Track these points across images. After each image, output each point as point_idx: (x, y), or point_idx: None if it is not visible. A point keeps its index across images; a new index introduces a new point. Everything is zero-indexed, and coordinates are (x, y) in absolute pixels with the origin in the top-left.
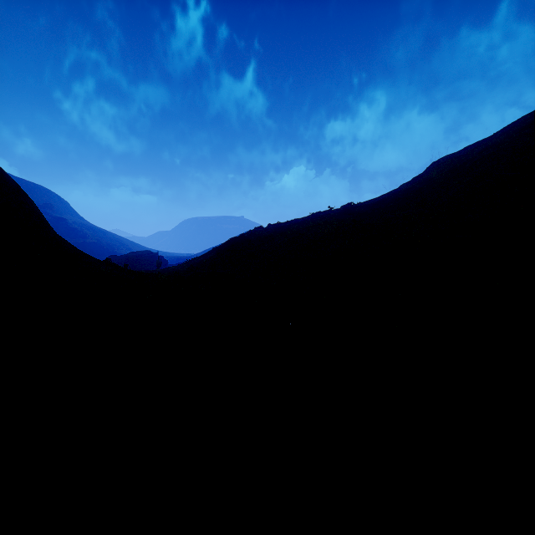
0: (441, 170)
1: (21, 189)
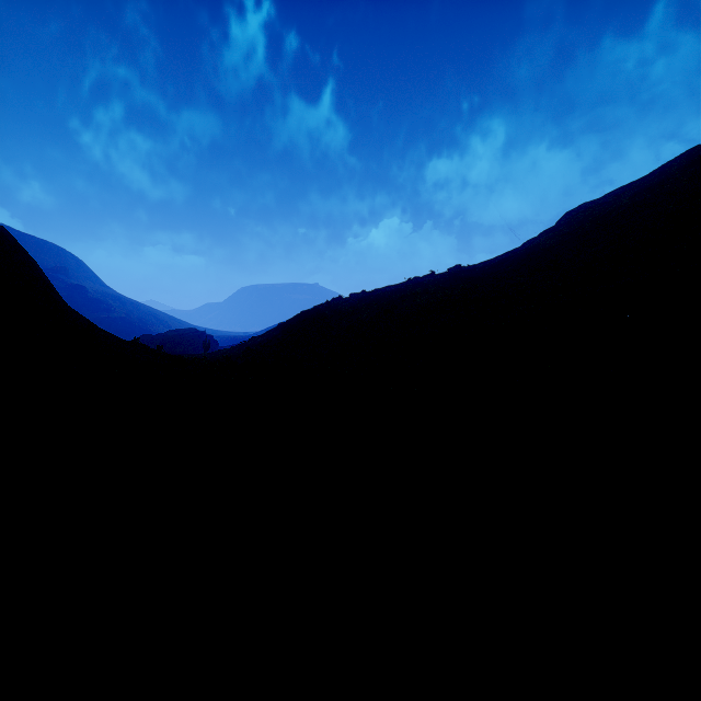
0: (579, 221)
1: (19, 245)
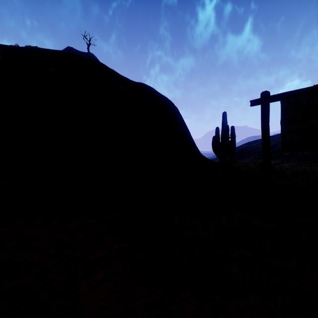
0: None
1: None
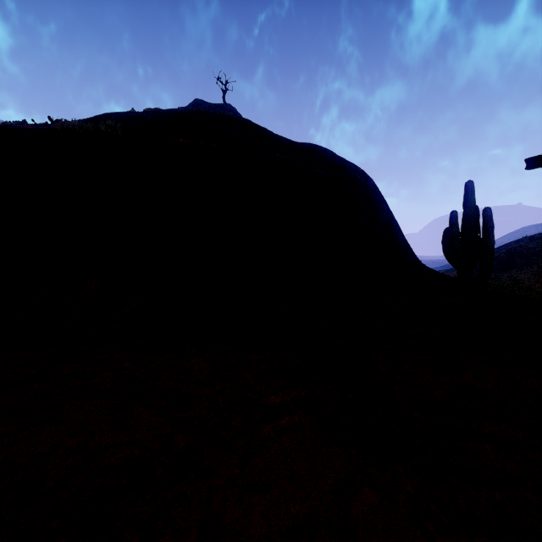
0: None
1: None
